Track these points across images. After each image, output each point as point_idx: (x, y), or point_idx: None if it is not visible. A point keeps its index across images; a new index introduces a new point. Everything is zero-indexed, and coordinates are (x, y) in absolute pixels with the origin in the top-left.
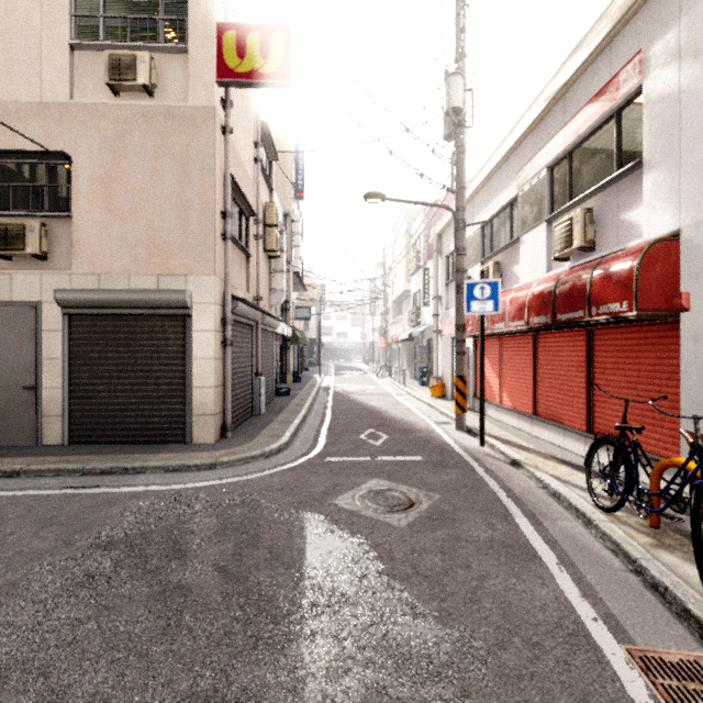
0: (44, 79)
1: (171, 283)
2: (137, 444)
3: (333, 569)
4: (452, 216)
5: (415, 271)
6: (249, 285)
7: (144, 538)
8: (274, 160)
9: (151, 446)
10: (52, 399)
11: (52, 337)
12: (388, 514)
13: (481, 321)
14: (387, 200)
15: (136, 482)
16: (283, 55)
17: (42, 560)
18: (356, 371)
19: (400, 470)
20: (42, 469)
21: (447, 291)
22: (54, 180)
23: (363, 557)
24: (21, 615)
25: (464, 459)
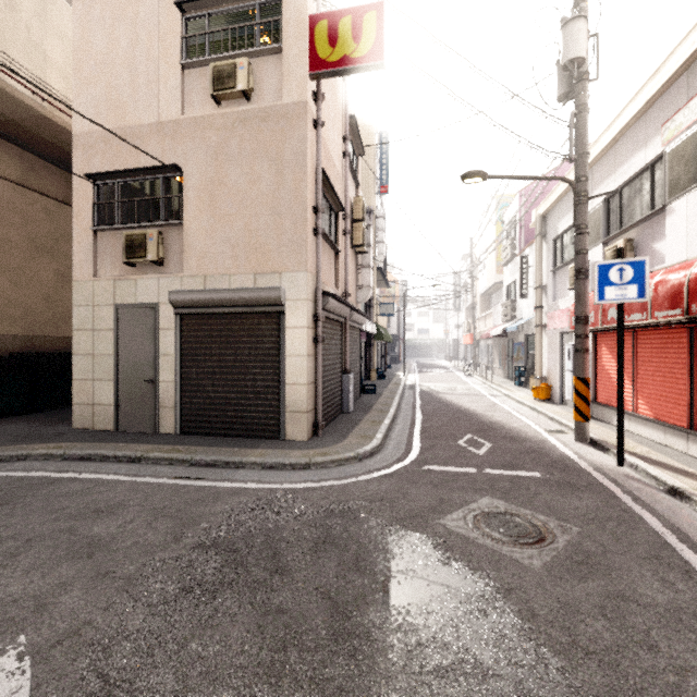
0: (161, 101)
1: (267, 281)
2: (237, 437)
3: (457, 617)
4: (561, 193)
5: (509, 261)
6: (338, 281)
7: (245, 543)
8: (360, 155)
9: (248, 440)
10: (167, 391)
11: (167, 335)
12: (513, 547)
13: (619, 310)
14: (488, 178)
15: (236, 478)
16: (376, 34)
17: (153, 555)
18: (440, 369)
19: (516, 488)
20: (158, 457)
21: (554, 279)
22: (168, 192)
23: (493, 605)
24: (132, 618)
25: (597, 480)
